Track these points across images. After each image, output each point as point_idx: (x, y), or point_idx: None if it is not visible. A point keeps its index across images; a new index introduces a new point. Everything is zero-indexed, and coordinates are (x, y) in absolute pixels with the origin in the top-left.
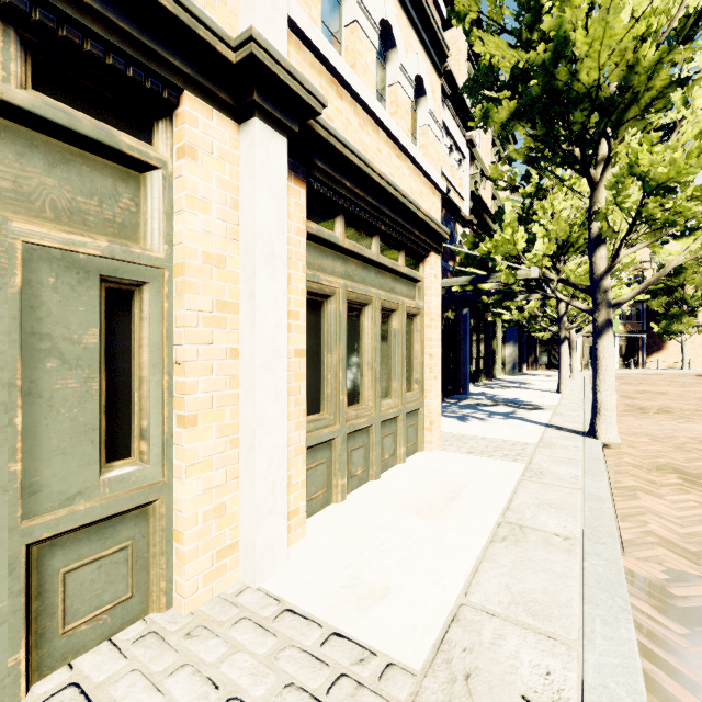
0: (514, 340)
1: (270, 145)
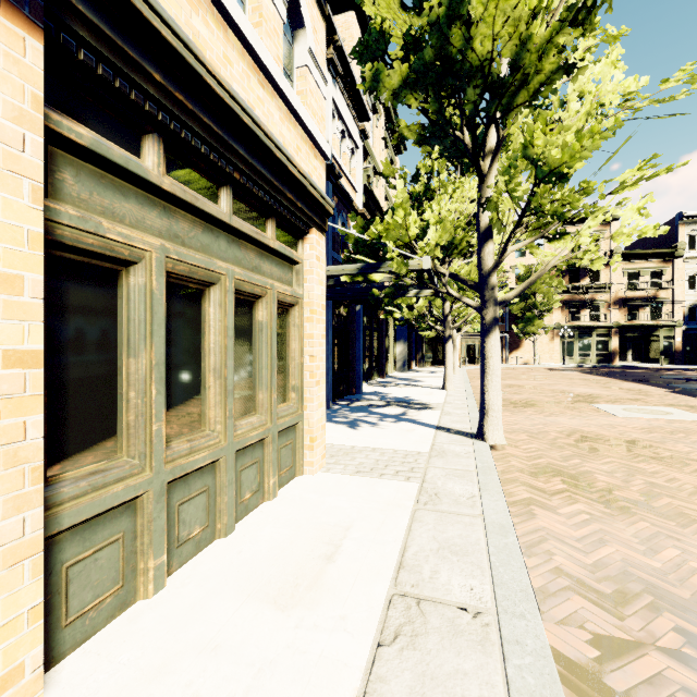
0: (405, 338)
1: None
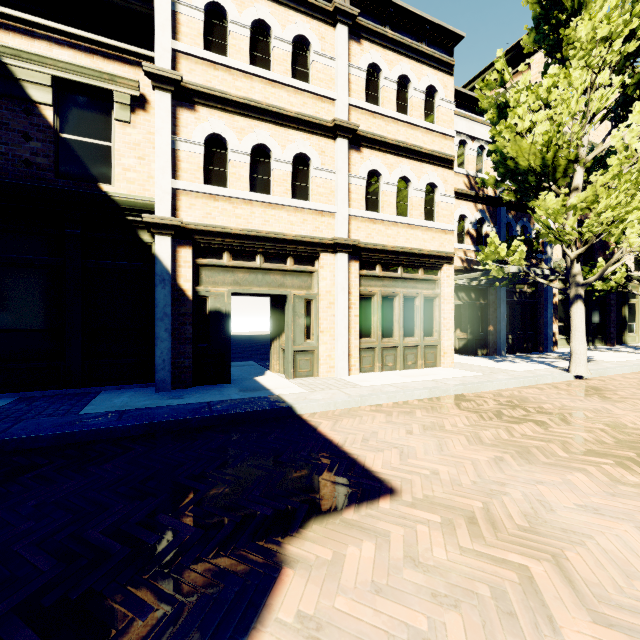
0: None
1: (343, 258)
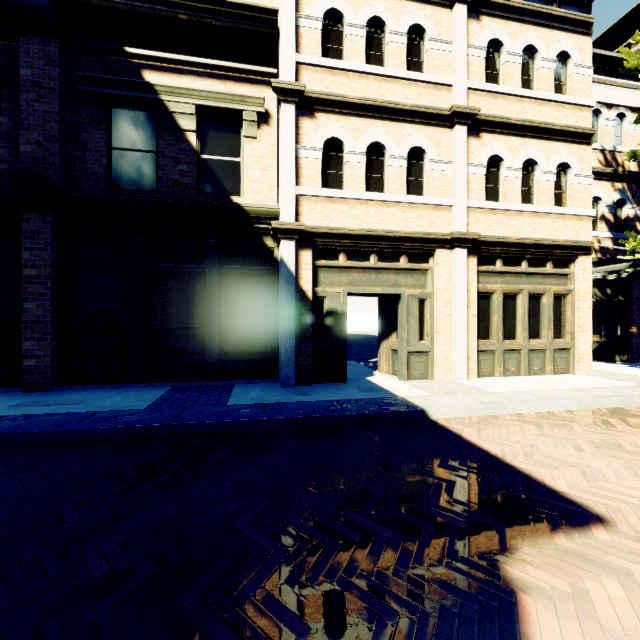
0: None
1: (461, 254)
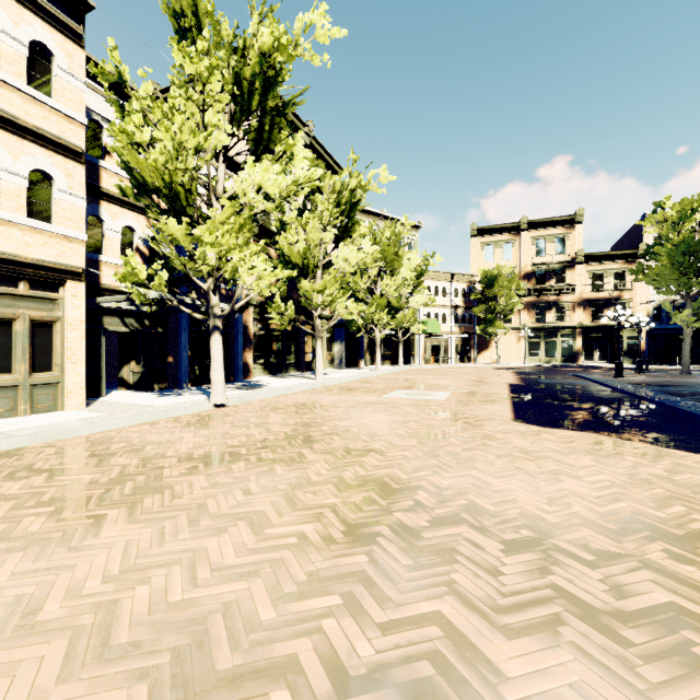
0: (341, 339)
1: None
